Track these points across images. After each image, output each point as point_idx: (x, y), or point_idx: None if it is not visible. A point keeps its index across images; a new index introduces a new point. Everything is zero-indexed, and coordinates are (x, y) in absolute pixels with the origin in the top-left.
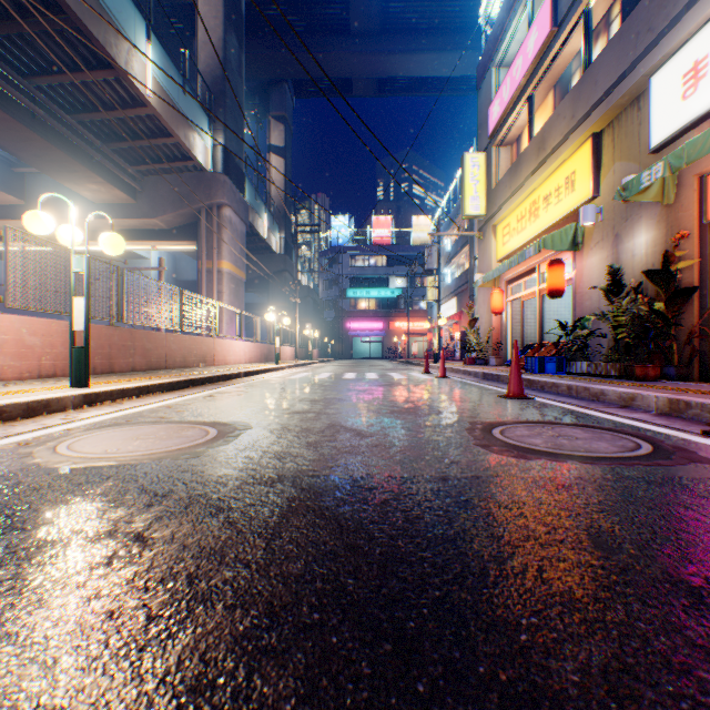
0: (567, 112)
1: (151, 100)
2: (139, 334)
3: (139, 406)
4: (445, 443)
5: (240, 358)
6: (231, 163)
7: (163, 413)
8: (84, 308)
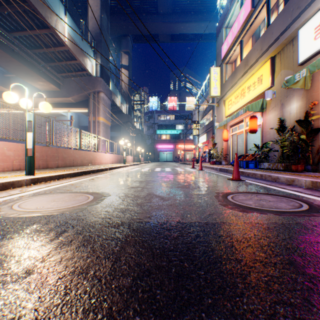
0: (258, 47)
1: (67, 43)
2: (60, 150)
3: (58, 184)
4: (205, 203)
5: (107, 161)
6: (104, 72)
7: (69, 187)
8: (32, 138)
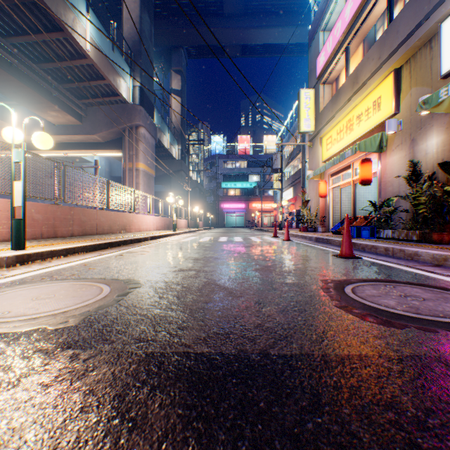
0: (375, 55)
1: (90, 54)
2: (76, 210)
3: (62, 264)
4: (309, 304)
5: (150, 227)
6: (145, 98)
7: (76, 270)
8: (22, 190)
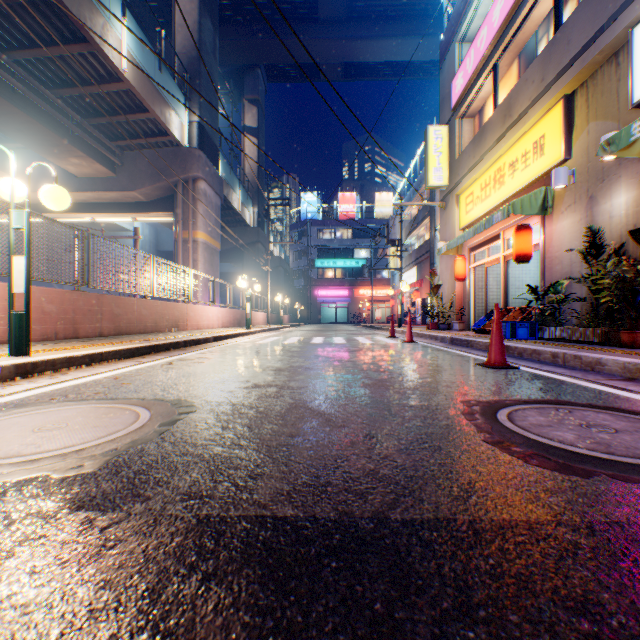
0: (536, 76)
1: (126, 75)
2: (106, 299)
3: (83, 377)
4: (445, 439)
5: (213, 323)
6: (206, 139)
7: (103, 386)
8: (25, 269)
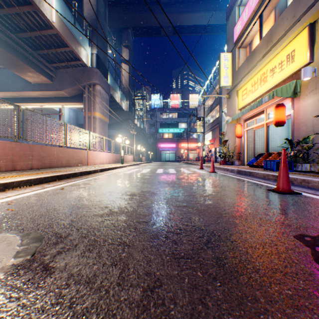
0: (289, 15)
1: (55, 24)
2: (35, 147)
3: None
4: None
5: (103, 161)
6: (100, 63)
7: None
8: None
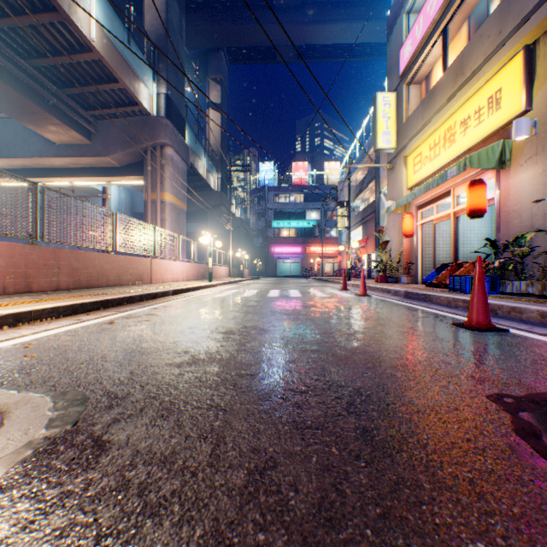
0: (492, 30)
1: (95, 45)
2: (64, 253)
3: None
4: None
5: (177, 277)
6: (172, 109)
7: None
8: None
